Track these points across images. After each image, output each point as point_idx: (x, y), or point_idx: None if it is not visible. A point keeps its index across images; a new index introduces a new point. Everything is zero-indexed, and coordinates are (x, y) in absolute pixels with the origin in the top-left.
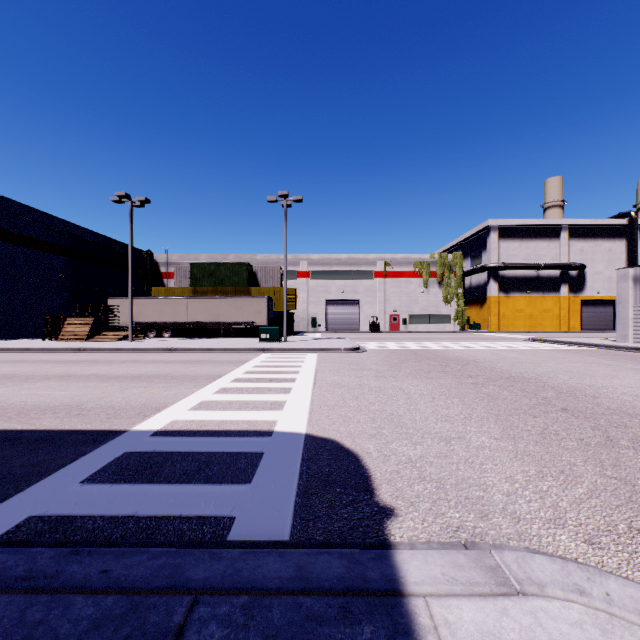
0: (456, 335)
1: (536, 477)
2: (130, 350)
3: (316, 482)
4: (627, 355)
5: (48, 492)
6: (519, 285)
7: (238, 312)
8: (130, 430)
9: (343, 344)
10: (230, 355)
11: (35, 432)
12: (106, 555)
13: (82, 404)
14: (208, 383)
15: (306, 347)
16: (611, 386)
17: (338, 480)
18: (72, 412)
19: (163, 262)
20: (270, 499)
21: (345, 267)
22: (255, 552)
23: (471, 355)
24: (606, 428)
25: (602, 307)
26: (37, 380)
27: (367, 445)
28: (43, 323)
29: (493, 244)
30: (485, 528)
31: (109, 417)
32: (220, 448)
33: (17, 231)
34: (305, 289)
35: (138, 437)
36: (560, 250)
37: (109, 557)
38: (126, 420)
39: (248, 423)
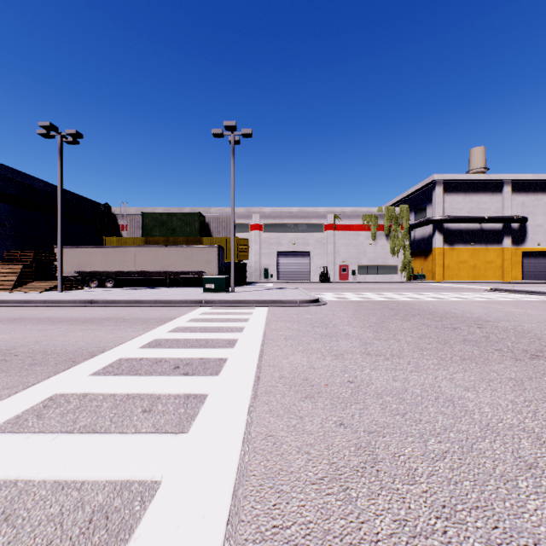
0: (407, 285)
1: None
2: (41, 302)
3: None
4: None
5: None
6: (463, 237)
7: (187, 261)
8: None
9: (298, 295)
10: (158, 309)
11: None
12: None
13: None
14: (43, 378)
15: (254, 299)
16: None
17: None
18: None
19: (121, 215)
20: None
21: (296, 220)
22: None
23: (461, 309)
24: None
25: (542, 258)
26: None
27: None
28: None
29: (438, 198)
30: None
31: None
32: None
33: None
34: (258, 241)
35: None
36: (502, 204)
37: None
38: None
39: None
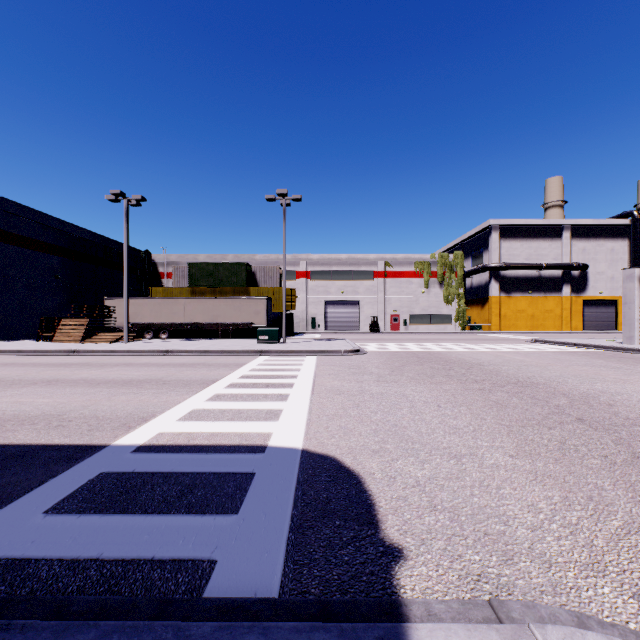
0: (457, 336)
1: (562, 505)
2: (125, 352)
3: (312, 512)
4: (635, 357)
5: (4, 526)
6: (521, 285)
7: (236, 313)
8: (111, 445)
9: (343, 346)
10: (227, 357)
11: (7, 447)
12: (43, 632)
13: (64, 413)
14: (201, 389)
15: (305, 349)
16: (625, 392)
17: (337, 509)
18: (52, 423)
19: (161, 262)
20: (259, 535)
21: (345, 267)
22: (232, 627)
23: (474, 357)
24: (629, 442)
25: (604, 307)
26: (22, 385)
27: (370, 464)
28: (38, 324)
29: (494, 244)
30: (512, 576)
31: (91, 429)
32: (207, 467)
33: (11, 230)
34: (305, 289)
35: (118, 453)
36: (562, 250)
37: (46, 636)
38: (108, 433)
39: (240, 436)
